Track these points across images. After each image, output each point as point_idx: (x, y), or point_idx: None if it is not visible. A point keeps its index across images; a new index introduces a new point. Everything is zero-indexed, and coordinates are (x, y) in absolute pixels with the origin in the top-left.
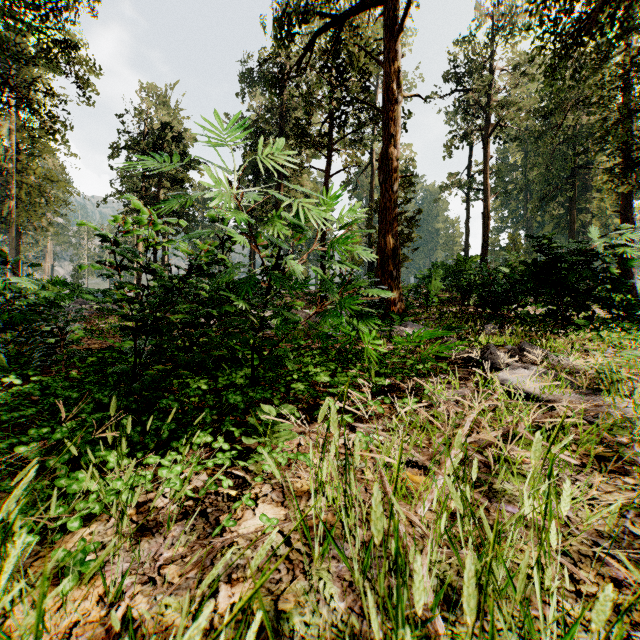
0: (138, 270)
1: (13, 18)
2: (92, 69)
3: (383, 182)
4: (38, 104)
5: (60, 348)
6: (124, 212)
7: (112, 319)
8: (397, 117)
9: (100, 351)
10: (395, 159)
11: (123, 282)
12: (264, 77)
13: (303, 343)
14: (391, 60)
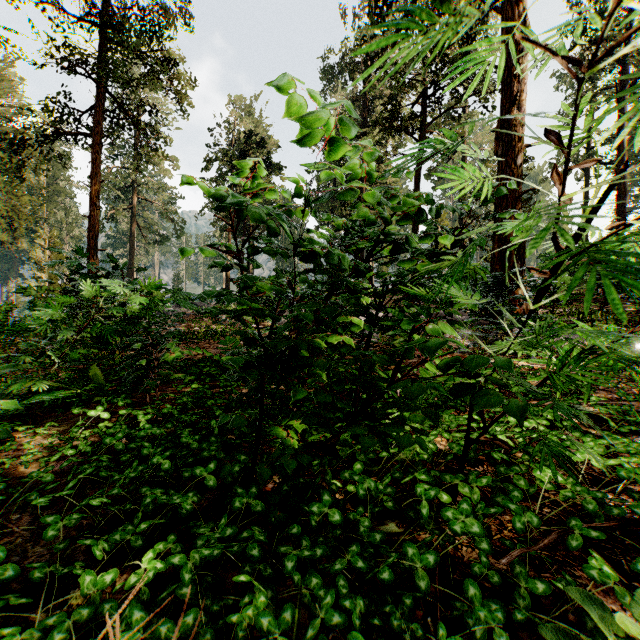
0: (269, 253)
1: (126, 47)
2: (189, 83)
3: (502, 155)
4: (145, 124)
5: (153, 369)
6: (216, 220)
7: (206, 321)
8: (522, 72)
9: (198, 364)
10: (519, 125)
11: (244, 277)
12: (347, 68)
13: (485, 371)
14: (513, 3)
